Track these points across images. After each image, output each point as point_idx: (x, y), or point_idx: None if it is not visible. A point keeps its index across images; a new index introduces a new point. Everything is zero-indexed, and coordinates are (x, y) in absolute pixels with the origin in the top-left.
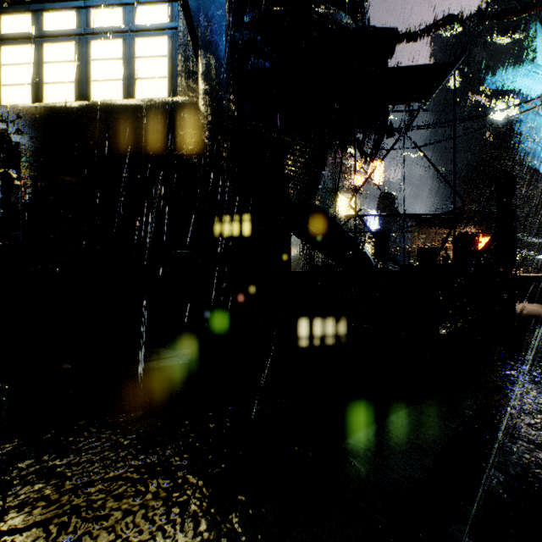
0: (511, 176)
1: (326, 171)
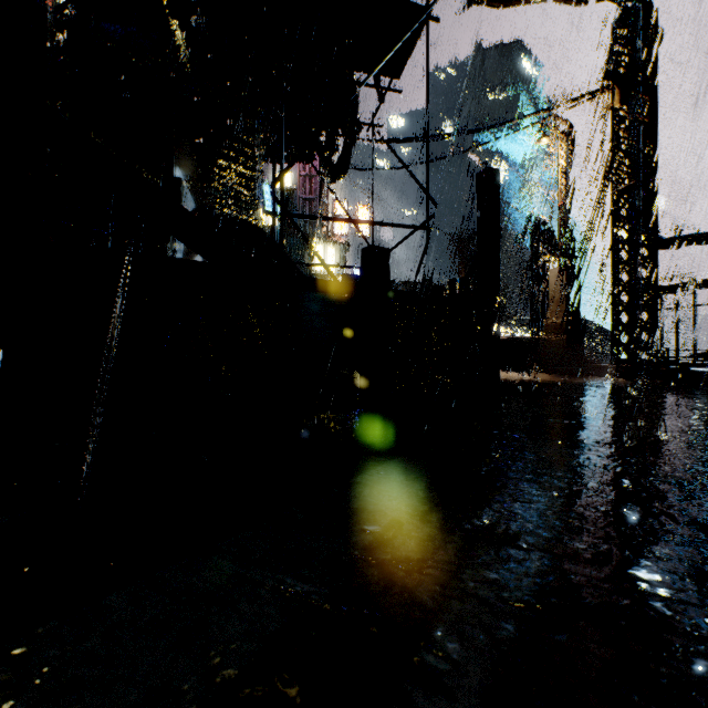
0: (494, 170)
1: (261, 166)
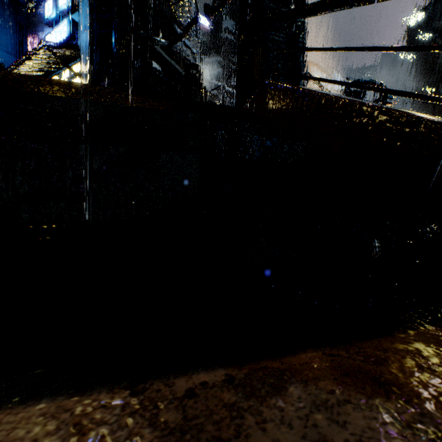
0: None
1: None
